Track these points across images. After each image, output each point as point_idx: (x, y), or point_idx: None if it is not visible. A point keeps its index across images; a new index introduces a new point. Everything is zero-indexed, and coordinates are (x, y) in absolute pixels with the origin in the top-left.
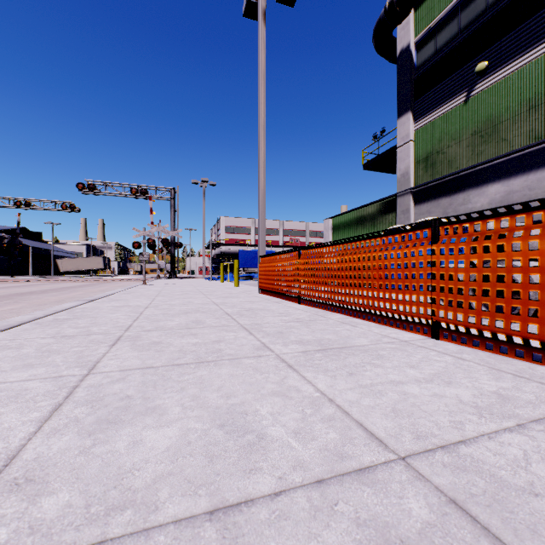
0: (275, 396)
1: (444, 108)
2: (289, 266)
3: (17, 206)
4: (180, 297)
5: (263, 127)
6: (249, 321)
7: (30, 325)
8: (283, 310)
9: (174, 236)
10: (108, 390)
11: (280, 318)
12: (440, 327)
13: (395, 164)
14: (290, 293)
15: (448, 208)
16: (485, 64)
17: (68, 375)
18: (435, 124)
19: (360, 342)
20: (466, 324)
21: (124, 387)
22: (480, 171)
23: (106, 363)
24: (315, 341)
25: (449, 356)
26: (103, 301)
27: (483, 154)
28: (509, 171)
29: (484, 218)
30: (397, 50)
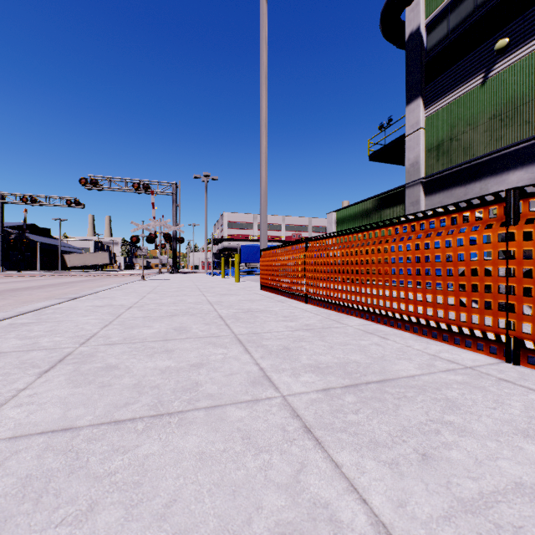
0: None
1: (459, 92)
2: (293, 259)
3: (23, 202)
4: (174, 294)
5: (265, 110)
6: (245, 328)
7: None
8: (287, 312)
9: (176, 231)
10: None
11: (285, 323)
12: (522, 347)
13: (402, 155)
14: (295, 291)
15: (463, 198)
16: (506, 41)
17: None
18: (448, 110)
19: (405, 370)
20: None
21: None
22: (500, 158)
23: (2, 415)
24: (338, 365)
25: None
26: (87, 298)
27: (503, 139)
28: (534, 156)
29: None
30: (405, 34)
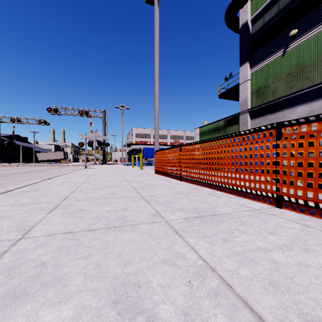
0: (165, 264)
1: (269, 59)
2: (173, 156)
3: (12, 121)
4: (106, 176)
5: (157, 70)
6: (147, 193)
7: (1, 196)
8: (170, 185)
9: (104, 139)
10: (29, 256)
11: (168, 190)
12: (283, 199)
13: (238, 95)
14: (175, 174)
15: (272, 121)
16: (296, 31)
17: (5, 240)
18: (263, 69)
19: (226, 210)
20: (305, 198)
21: (43, 252)
22: (292, 98)
23: (38, 228)
24: (193, 209)
25: (295, 223)
26: (57, 178)
27: (294, 87)
28: (311, 97)
29: (320, 120)
30: (239, 25)
